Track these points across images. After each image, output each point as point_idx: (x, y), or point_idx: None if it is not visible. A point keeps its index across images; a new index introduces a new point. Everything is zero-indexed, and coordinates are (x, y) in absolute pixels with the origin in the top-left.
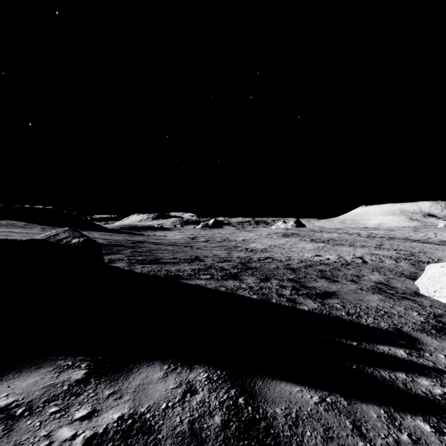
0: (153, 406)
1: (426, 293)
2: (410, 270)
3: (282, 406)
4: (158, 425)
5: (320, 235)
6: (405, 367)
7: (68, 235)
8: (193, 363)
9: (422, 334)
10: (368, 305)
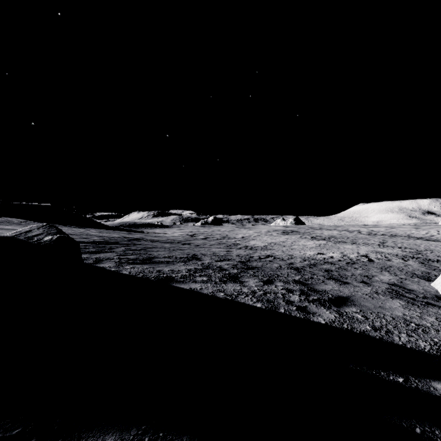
0: None
1: None
2: (421, 269)
3: None
4: None
5: (320, 232)
6: None
7: (42, 231)
8: (170, 436)
9: None
10: (393, 315)
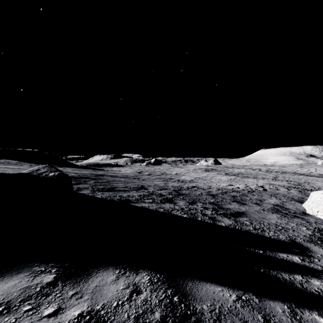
0: (107, 304)
1: (311, 212)
2: (298, 195)
3: (208, 303)
4: (110, 320)
5: (232, 170)
6: (300, 270)
7: (47, 170)
8: (138, 268)
9: (311, 244)
10: (269, 222)
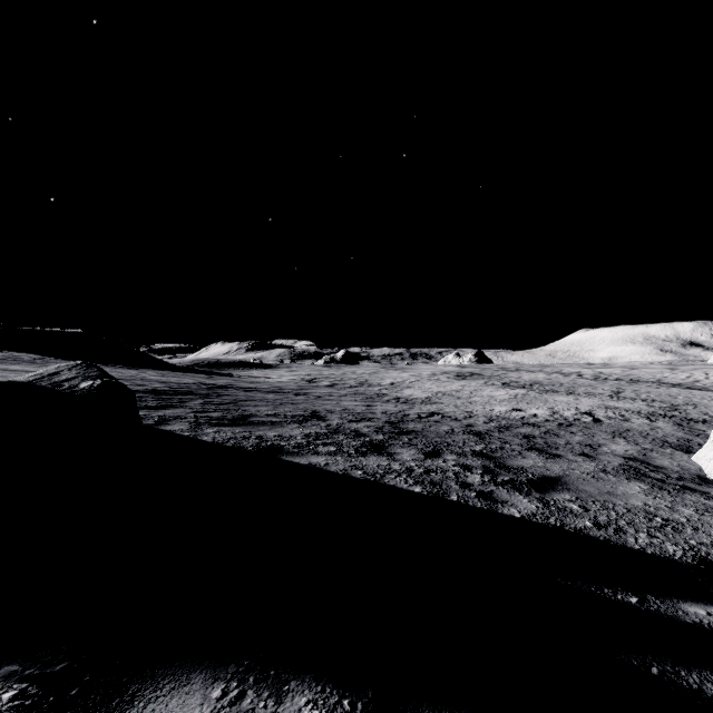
0: None
1: None
2: (677, 434)
3: None
4: None
5: (516, 375)
6: None
7: (76, 374)
8: (286, 675)
9: None
10: (629, 505)
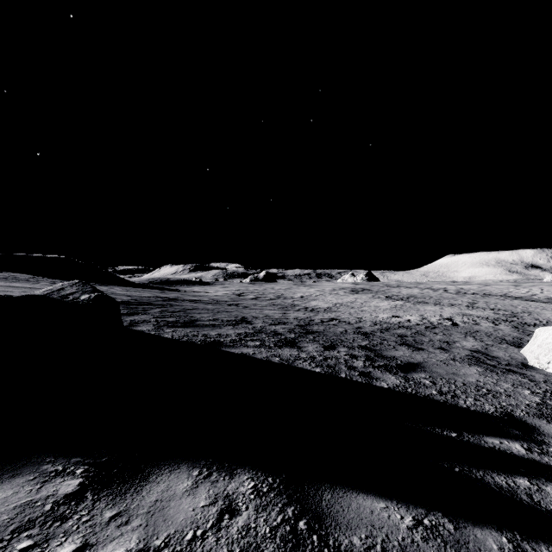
0: (174, 536)
1: (537, 364)
2: (513, 334)
3: (362, 534)
4: None
5: (397, 290)
6: (526, 469)
7: (76, 289)
8: (234, 466)
9: (541, 420)
10: (466, 381)
